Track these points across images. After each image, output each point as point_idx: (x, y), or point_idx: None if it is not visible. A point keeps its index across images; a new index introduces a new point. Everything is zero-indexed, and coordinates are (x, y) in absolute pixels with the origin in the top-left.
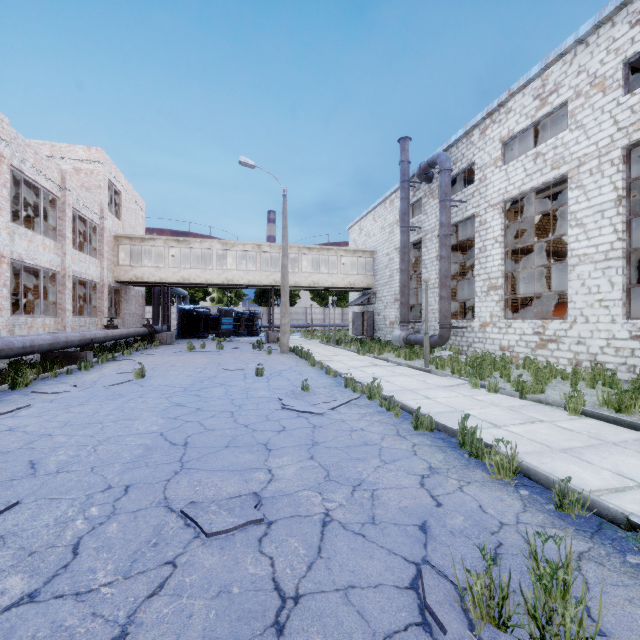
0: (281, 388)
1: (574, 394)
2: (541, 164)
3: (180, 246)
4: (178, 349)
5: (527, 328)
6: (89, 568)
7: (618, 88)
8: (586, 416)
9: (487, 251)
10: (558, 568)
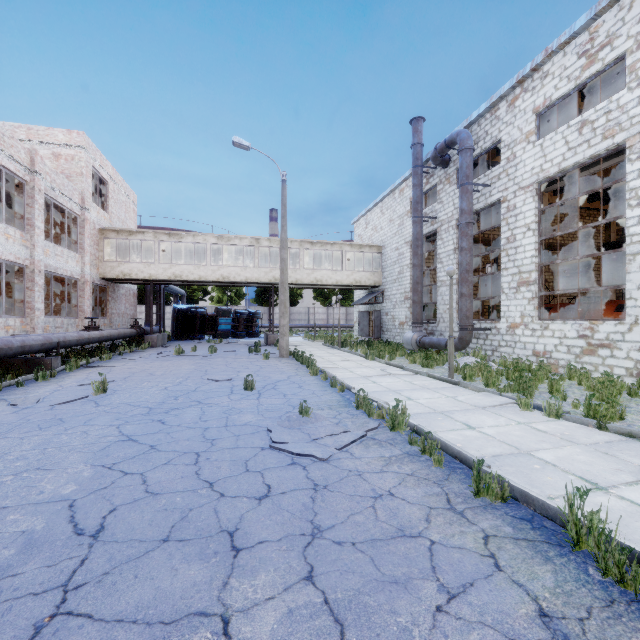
0: (273, 409)
1: None
2: (588, 134)
3: (171, 240)
4: (166, 353)
5: (569, 330)
6: None
7: None
8: None
9: (517, 241)
10: None
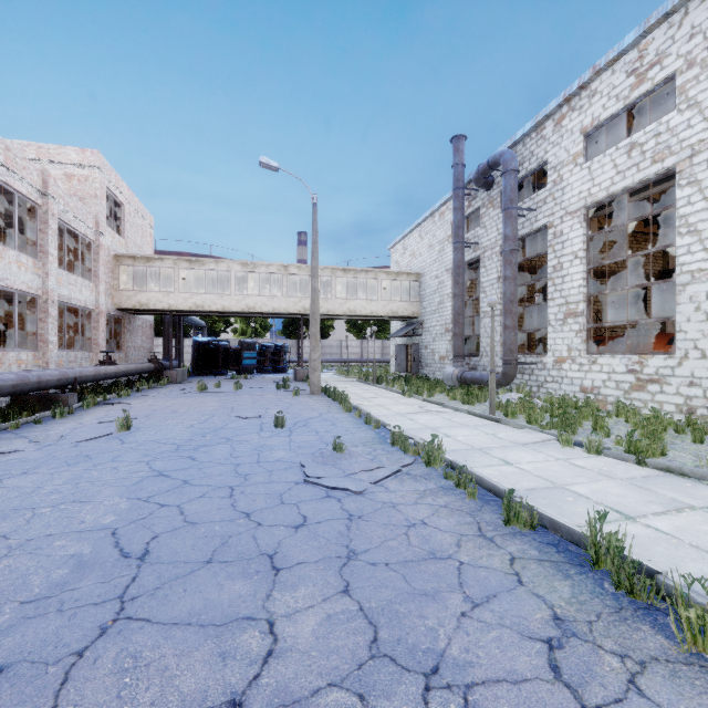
0: (306, 446)
1: None
2: (638, 157)
3: (192, 267)
4: (188, 389)
5: (618, 365)
6: None
7: None
8: None
9: (564, 269)
10: None
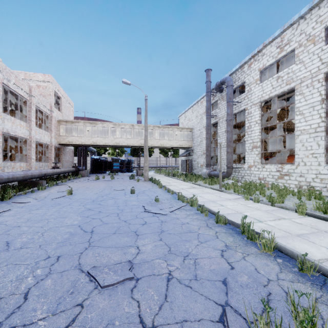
0: (144, 200)
1: (301, 204)
2: (280, 82)
3: (92, 125)
4: (90, 179)
5: (273, 168)
6: (32, 308)
7: (322, 41)
8: (308, 216)
9: (252, 128)
10: (313, 316)
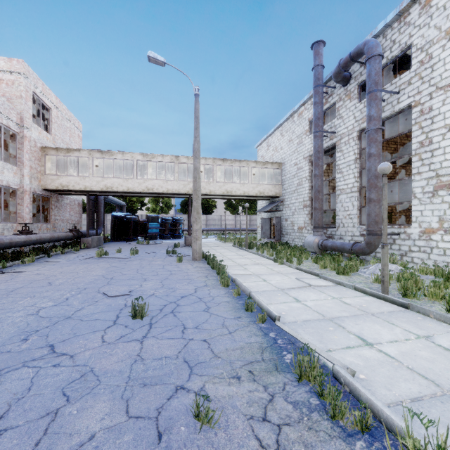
0: (154, 378)
1: None
2: None
3: (103, 157)
4: (92, 254)
5: None
6: None
7: None
8: None
9: (433, 143)
10: None
